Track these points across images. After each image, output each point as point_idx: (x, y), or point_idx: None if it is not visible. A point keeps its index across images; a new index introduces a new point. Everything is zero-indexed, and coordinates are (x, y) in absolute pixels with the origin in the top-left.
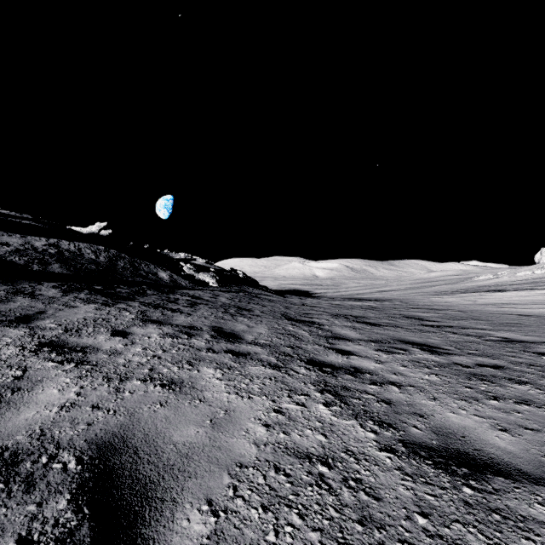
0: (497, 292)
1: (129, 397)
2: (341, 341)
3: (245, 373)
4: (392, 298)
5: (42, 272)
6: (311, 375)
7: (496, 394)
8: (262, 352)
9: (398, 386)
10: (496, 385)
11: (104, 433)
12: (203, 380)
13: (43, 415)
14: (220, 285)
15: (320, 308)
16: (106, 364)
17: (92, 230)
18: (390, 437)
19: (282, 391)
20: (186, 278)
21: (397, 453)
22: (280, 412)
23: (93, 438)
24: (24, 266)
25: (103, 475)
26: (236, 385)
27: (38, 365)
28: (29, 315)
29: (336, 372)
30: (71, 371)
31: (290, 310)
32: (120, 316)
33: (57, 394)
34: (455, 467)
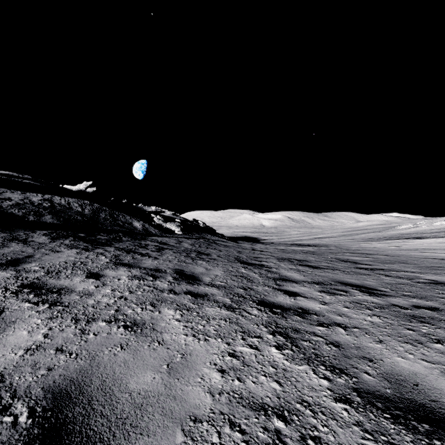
0: (418, 239)
1: (92, 339)
2: (288, 283)
3: (202, 314)
4: (327, 244)
5: (36, 222)
6: (262, 316)
7: (438, 337)
8: (218, 294)
9: (344, 327)
10: (436, 327)
11: (62, 380)
12: (163, 321)
13: (8, 358)
14: (184, 233)
15: (268, 253)
16: (77, 305)
17: (80, 188)
18: (343, 385)
19: (236, 333)
20: (156, 227)
21: (353, 404)
22: (235, 356)
23: (50, 386)
24: (21, 217)
25: (52, 431)
26: (193, 326)
27: (15, 306)
28: (18, 259)
29: (286, 313)
30: (44, 312)
31: (242, 254)
32: (96, 260)
33: (26, 336)
34: (415, 423)
